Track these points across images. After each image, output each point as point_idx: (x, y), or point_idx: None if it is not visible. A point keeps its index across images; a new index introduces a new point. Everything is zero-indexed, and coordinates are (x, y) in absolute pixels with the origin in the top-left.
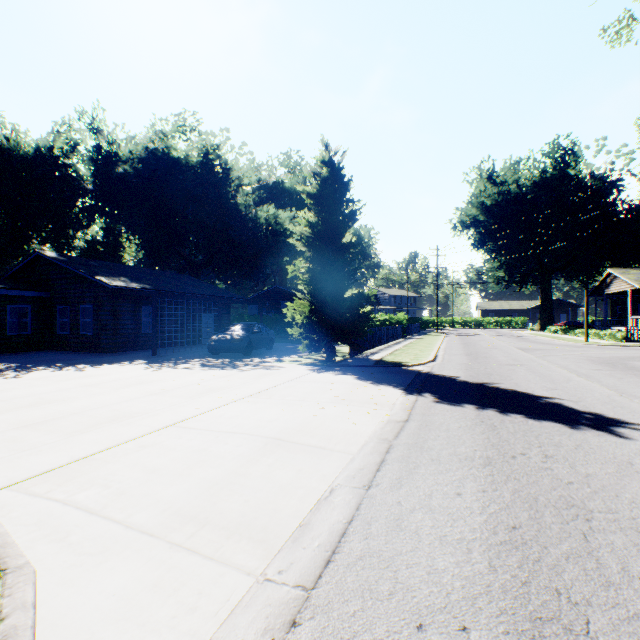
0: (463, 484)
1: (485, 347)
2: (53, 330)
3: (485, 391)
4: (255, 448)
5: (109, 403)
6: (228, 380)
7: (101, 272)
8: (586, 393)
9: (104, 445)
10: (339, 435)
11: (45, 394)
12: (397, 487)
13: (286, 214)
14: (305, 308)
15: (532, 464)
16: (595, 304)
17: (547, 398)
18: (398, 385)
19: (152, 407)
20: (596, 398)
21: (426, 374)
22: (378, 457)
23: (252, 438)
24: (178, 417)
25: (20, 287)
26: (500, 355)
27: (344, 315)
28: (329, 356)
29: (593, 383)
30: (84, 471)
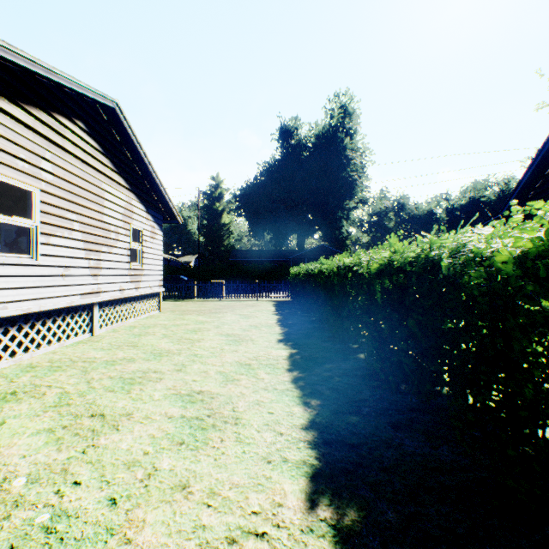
0: None
1: None
2: None
3: None
4: None
5: None
6: None
7: None
8: None
9: None
10: None
11: None
12: None
13: None
14: None
15: None
16: None
17: None
18: None
19: None
20: None
21: None
22: None
23: None
24: None
25: None
26: None
27: None
28: None
29: None
30: None
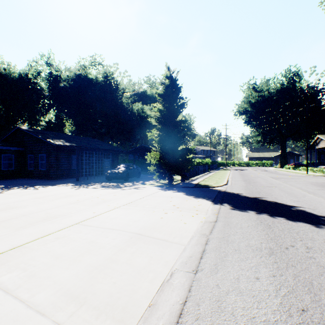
0: (259, 270)
1: (253, 176)
2: (26, 167)
3: (258, 202)
4: (124, 240)
5: (45, 209)
6: (114, 195)
7: (50, 137)
8: (317, 204)
9: (34, 237)
10: (176, 231)
11: (12, 203)
12: (215, 272)
13: (147, 107)
14: (157, 156)
15: (300, 254)
16: (310, 154)
17: (296, 207)
18: (208, 198)
19: (69, 211)
20: (324, 207)
21: (223, 192)
22: (201, 247)
23: (123, 233)
24: (82, 218)
25: (8, 145)
26: (262, 181)
27: (178, 159)
28: (170, 181)
29: (319, 197)
30: (15, 256)
